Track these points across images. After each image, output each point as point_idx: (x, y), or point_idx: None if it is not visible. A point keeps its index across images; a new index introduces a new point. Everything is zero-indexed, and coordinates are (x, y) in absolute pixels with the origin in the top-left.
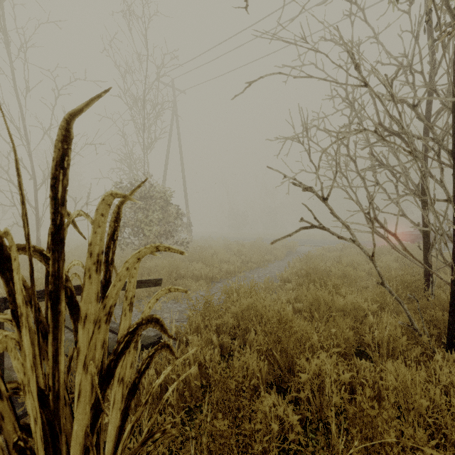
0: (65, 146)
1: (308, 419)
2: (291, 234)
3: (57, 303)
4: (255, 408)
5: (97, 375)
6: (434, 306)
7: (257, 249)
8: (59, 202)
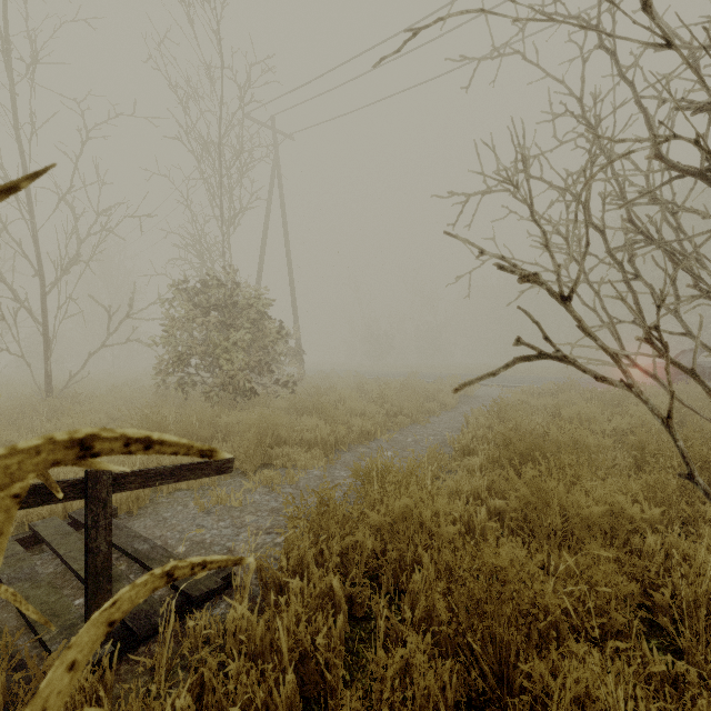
0: None
1: None
2: (497, 372)
3: None
4: None
5: None
6: None
7: (411, 392)
8: None
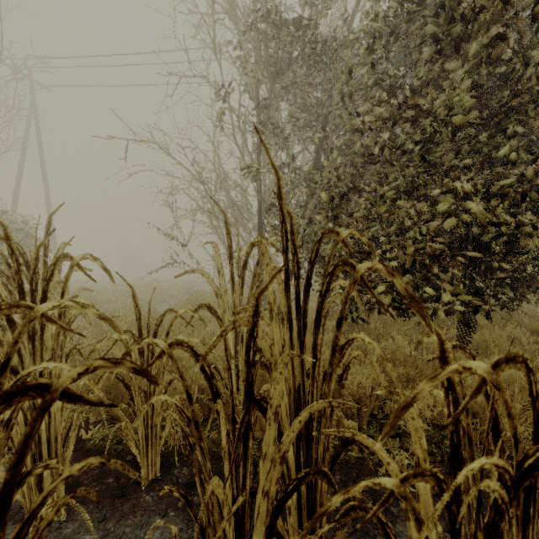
0: (48, 227)
1: None
2: (163, 267)
3: None
4: None
5: None
6: None
7: (151, 289)
8: (47, 248)
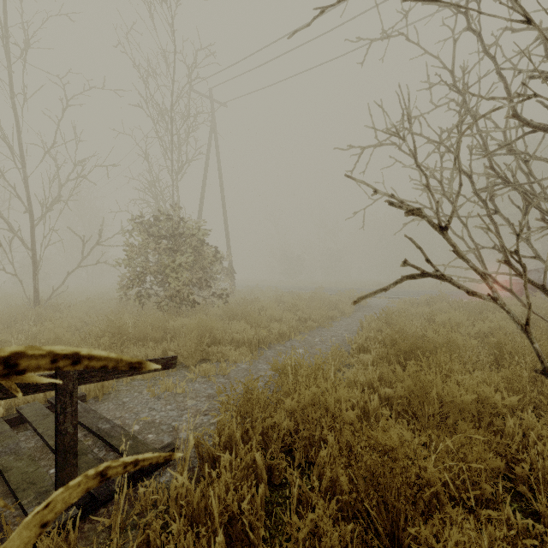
0: None
1: None
2: (388, 288)
3: None
4: None
5: None
6: None
7: (318, 302)
8: None
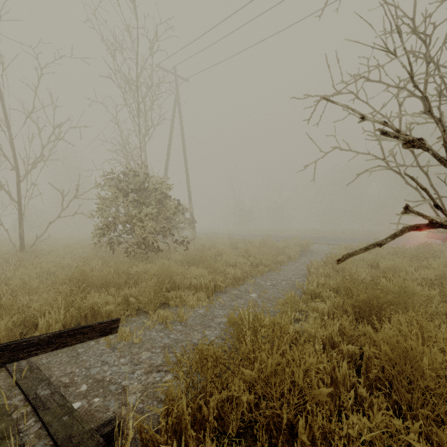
0: None
1: None
2: (383, 242)
3: None
4: None
5: None
6: None
7: (268, 248)
8: None
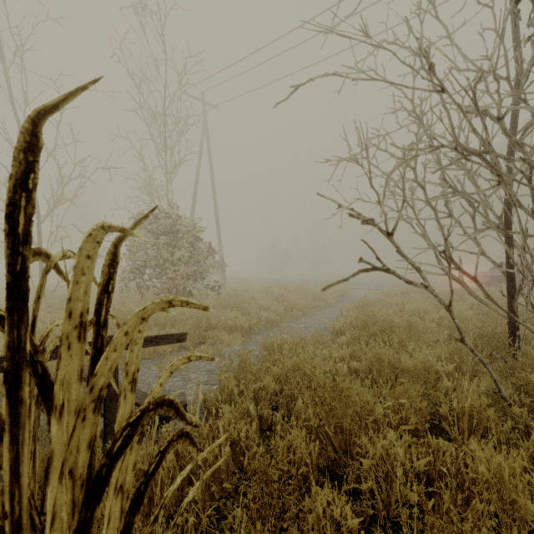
0: (29, 159)
1: (371, 518)
2: (348, 279)
3: (17, 390)
4: (304, 509)
5: (81, 489)
6: (524, 367)
7: (303, 293)
8: (19, 241)
